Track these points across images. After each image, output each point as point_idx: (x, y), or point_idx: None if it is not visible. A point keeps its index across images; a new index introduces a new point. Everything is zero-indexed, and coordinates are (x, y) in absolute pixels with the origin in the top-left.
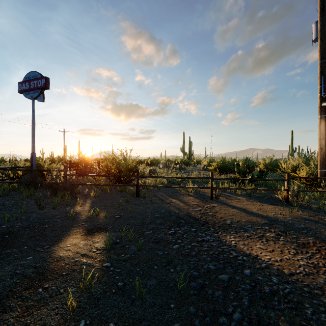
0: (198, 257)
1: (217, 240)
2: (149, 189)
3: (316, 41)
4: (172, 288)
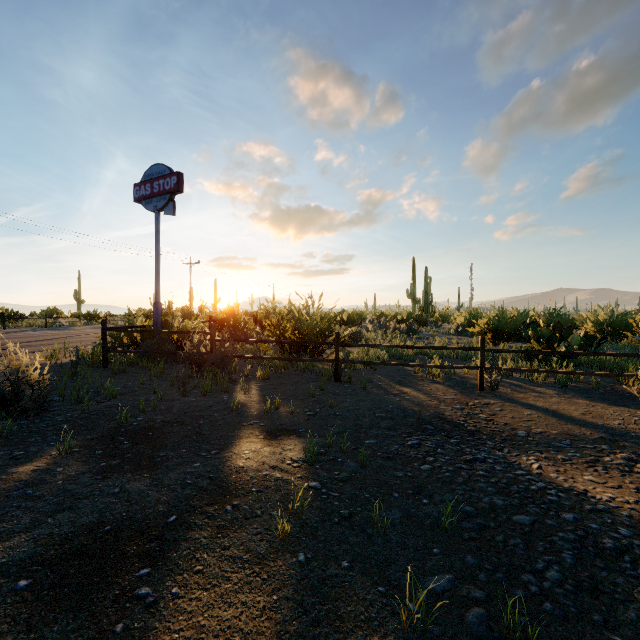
0: (471, 486)
1: (502, 461)
2: (356, 368)
3: None
4: (430, 527)
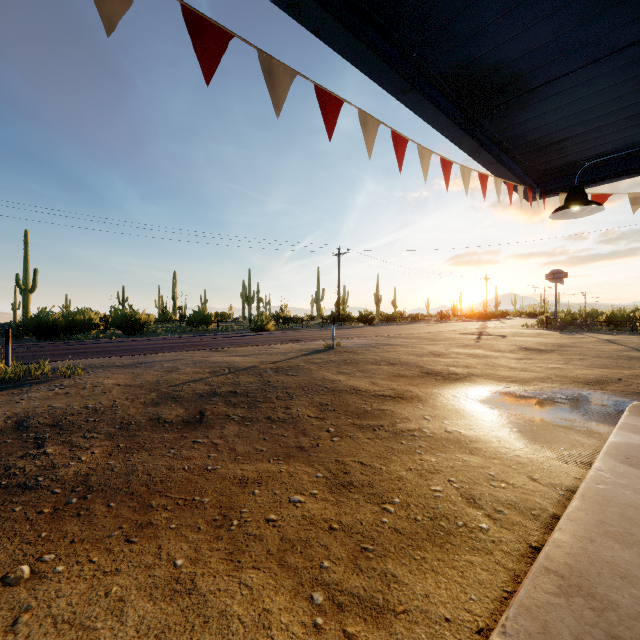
0: None
1: None
2: (639, 330)
3: None
4: None
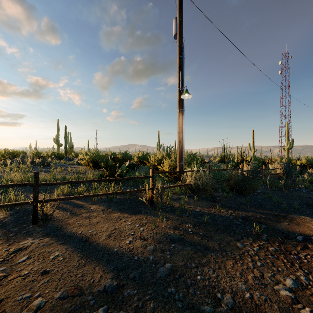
0: None
1: None
2: None
3: (176, 38)
4: None
